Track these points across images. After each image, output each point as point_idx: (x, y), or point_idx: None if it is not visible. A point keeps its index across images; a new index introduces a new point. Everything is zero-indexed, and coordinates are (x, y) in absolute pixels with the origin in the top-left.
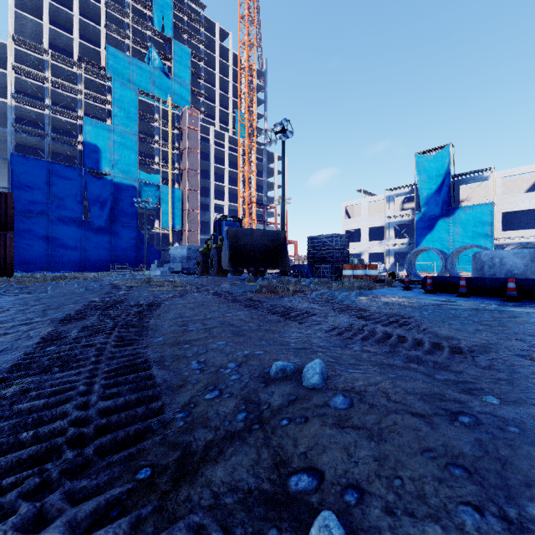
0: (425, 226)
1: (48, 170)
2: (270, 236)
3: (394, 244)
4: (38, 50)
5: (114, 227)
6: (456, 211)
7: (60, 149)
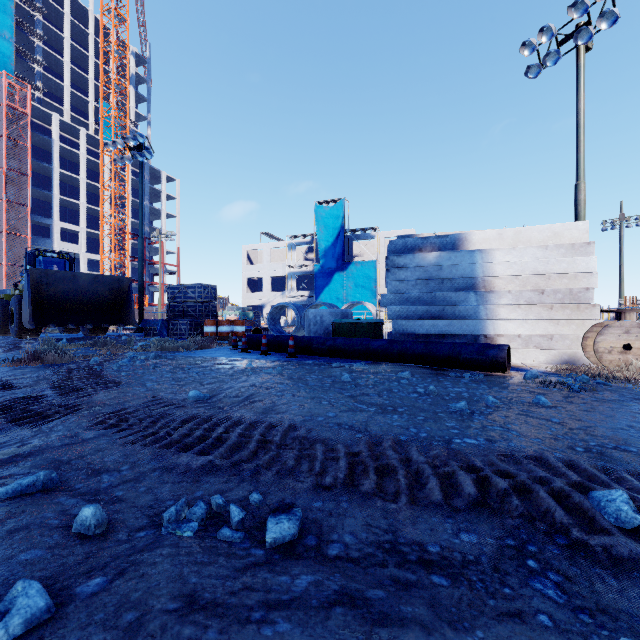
0: (324, 279)
1: None
2: (106, 283)
3: (296, 296)
4: None
5: None
6: (349, 266)
7: None
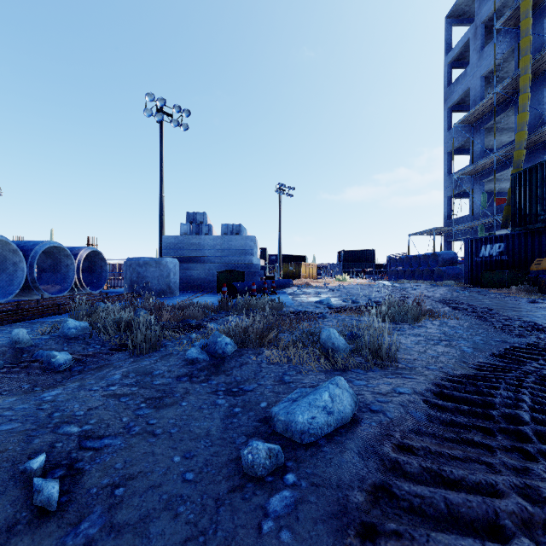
0: None
1: None
2: None
3: None
4: None
5: None
6: None
7: None
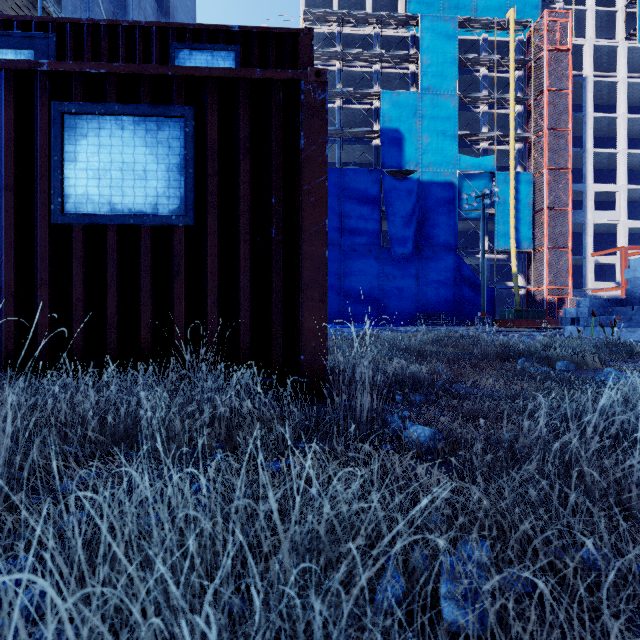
0: None
1: (339, 181)
2: None
3: None
4: (329, 21)
5: (421, 255)
6: None
7: (351, 154)
